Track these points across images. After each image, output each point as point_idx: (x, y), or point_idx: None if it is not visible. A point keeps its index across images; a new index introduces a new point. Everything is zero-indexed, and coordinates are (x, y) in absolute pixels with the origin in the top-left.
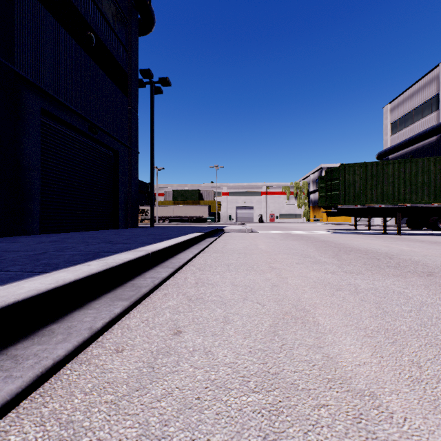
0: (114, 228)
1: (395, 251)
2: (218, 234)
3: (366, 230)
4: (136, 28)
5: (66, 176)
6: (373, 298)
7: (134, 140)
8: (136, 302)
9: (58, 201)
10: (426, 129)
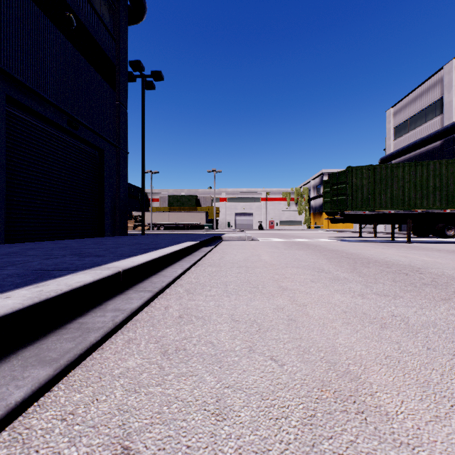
0: (99, 236)
1: (418, 263)
2: (216, 243)
3: (371, 237)
4: (125, 15)
5: (40, 177)
6: (443, 344)
7: (122, 138)
8: (69, 366)
9: (29, 205)
10: (431, 134)
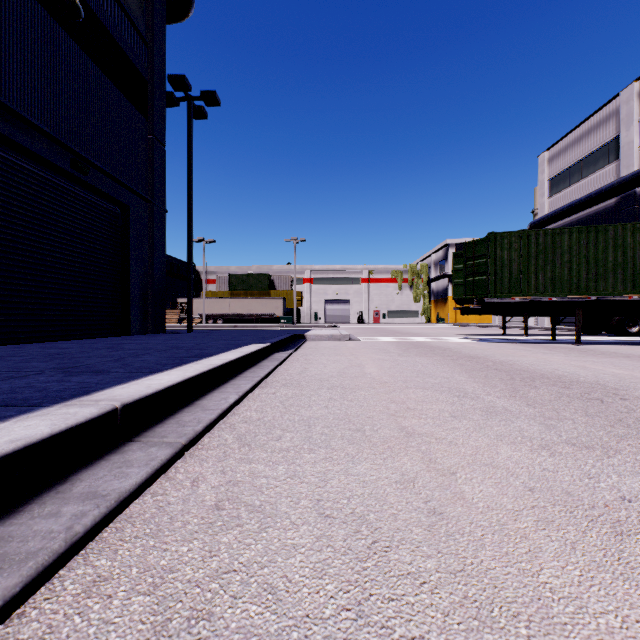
0: (122, 334)
1: (609, 379)
2: (296, 344)
3: (520, 336)
4: (163, 8)
5: (26, 244)
6: None
7: (158, 189)
8: None
9: (9, 288)
10: (602, 188)
